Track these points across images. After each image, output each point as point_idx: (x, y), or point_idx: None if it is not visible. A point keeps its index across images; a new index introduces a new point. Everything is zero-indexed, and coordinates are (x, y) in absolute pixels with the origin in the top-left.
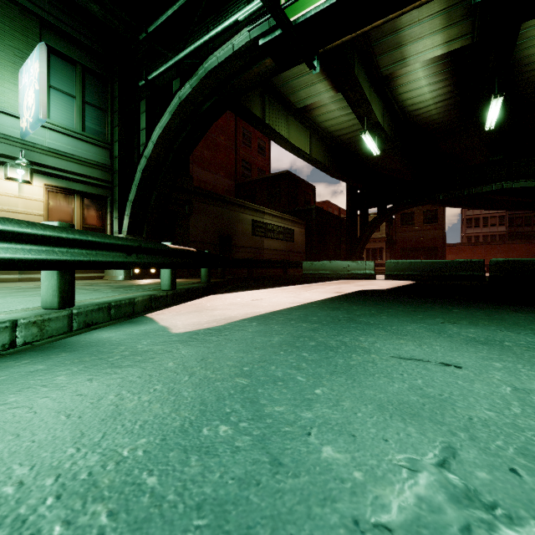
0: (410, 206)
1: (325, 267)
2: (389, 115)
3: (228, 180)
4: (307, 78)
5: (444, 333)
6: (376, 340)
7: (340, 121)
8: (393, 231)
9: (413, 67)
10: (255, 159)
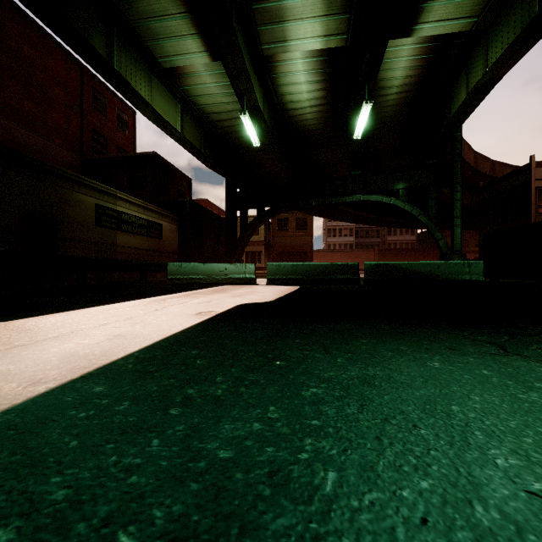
0: (287, 209)
1: (198, 270)
2: (269, 108)
3: (69, 152)
4: (174, 24)
5: None
6: None
7: (218, 102)
8: (270, 236)
9: (294, 55)
10: (113, 133)
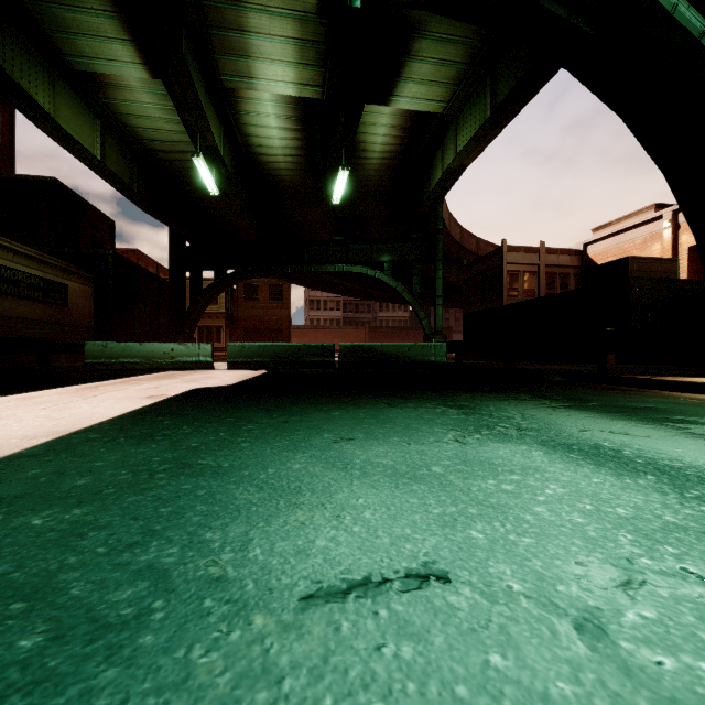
0: (255, 275)
1: (132, 351)
2: (232, 148)
3: None
4: (95, 21)
5: (352, 465)
6: (249, 531)
7: (159, 128)
8: (234, 306)
9: (262, 95)
10: None
